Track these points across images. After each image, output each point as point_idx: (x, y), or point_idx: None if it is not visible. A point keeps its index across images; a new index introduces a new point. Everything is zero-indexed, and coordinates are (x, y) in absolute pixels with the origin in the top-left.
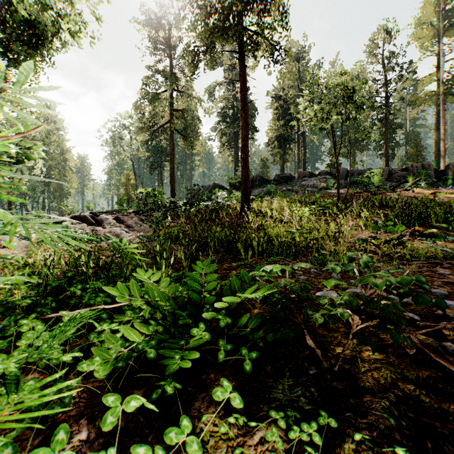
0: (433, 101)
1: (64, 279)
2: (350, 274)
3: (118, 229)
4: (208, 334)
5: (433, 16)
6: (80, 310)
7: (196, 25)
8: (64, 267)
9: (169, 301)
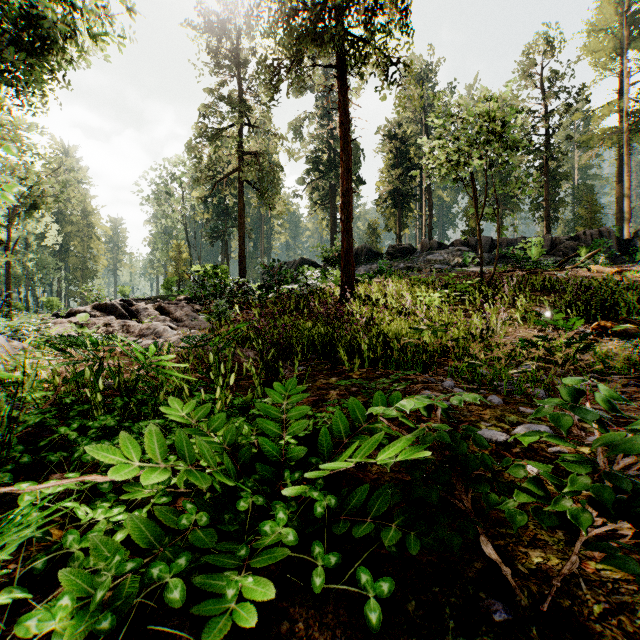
0: (614, 140)
1: (62, 407)
2: (515, 396)
3: (161, 324)
4: (293, 532)
5: (613, 20)
6: (53, 482)
7: (275, 28)
8: (60, 388)
9: (222, 459)
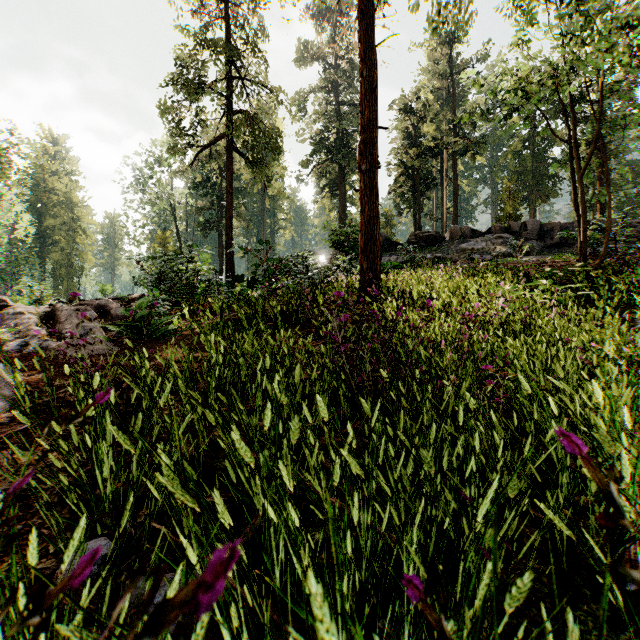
0: None
1: None
2: None
3: None
4: None
5: None
6: None
7: None
8: None
9: None
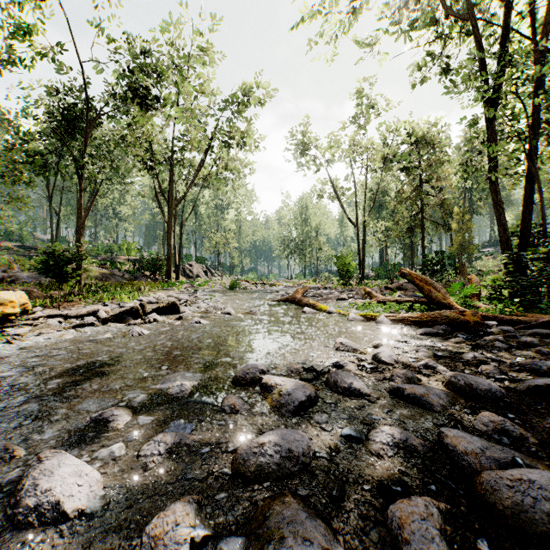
0: None
1: None
2: None
3: None
4: None
5: None
6: None
7: None
8: None
9: None
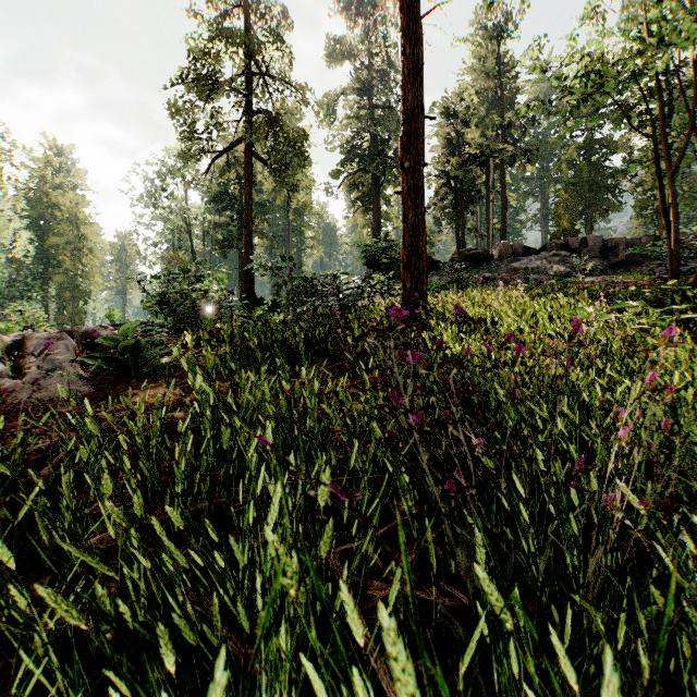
0: None
1: None
2: None
3: None
4: None
5: None
6: None
7: None
8: None
9: None
